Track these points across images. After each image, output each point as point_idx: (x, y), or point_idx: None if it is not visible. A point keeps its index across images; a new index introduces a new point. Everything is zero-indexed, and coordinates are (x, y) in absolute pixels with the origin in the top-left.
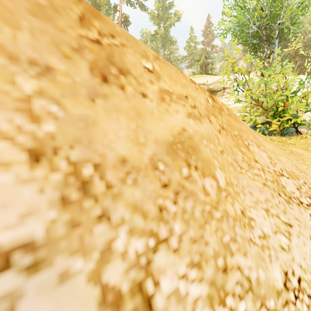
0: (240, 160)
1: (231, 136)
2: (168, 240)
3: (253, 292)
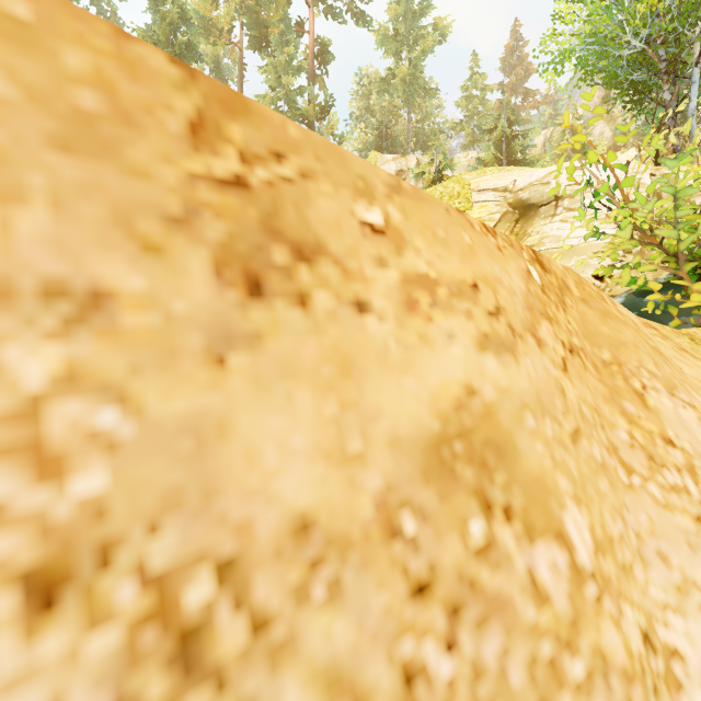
0: (625, 444)
1: (593, 367)
2: None
3: None
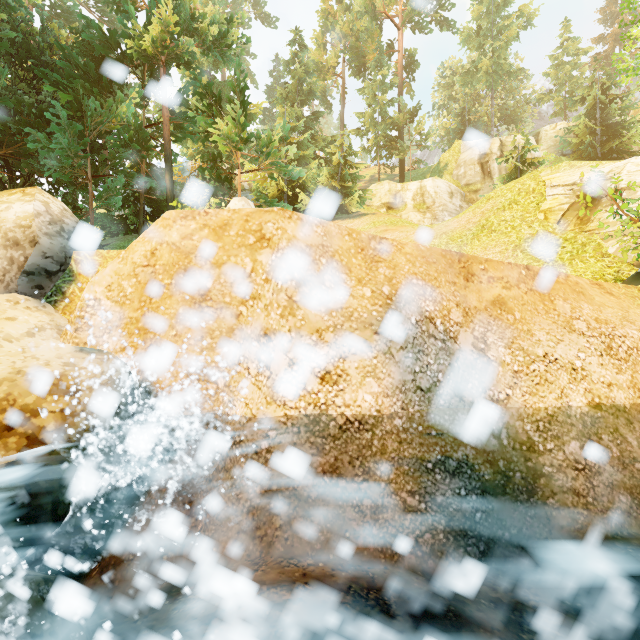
0: (540, 309)
1: (538, 294)
2: (491, 330)
3: (524, 351)
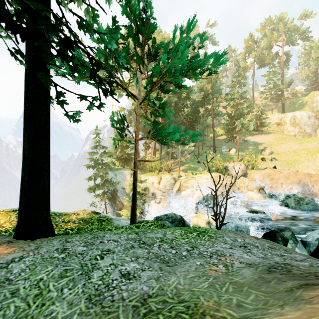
0: None
1: None
2: (314, 184)
3: None
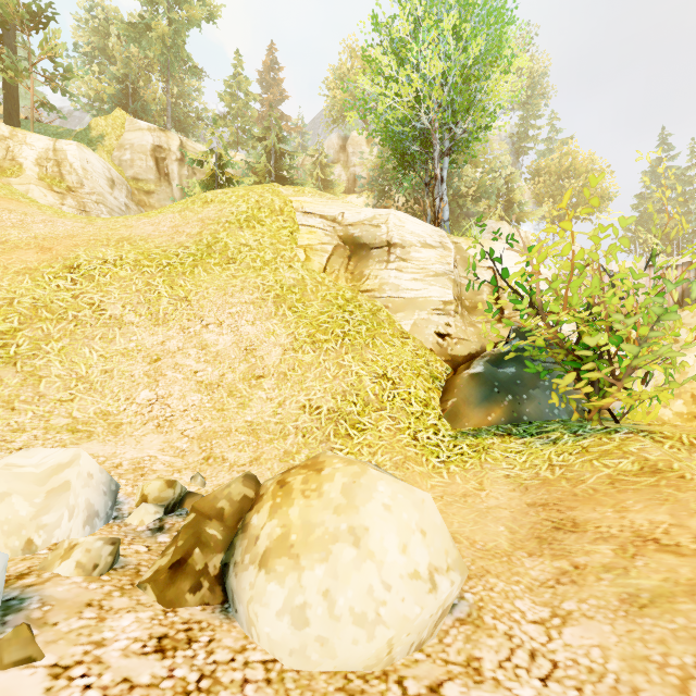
0: None
1: None
2: None
3: None
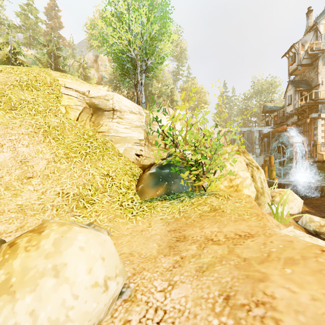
0: None
1: None
2: None
3: None
